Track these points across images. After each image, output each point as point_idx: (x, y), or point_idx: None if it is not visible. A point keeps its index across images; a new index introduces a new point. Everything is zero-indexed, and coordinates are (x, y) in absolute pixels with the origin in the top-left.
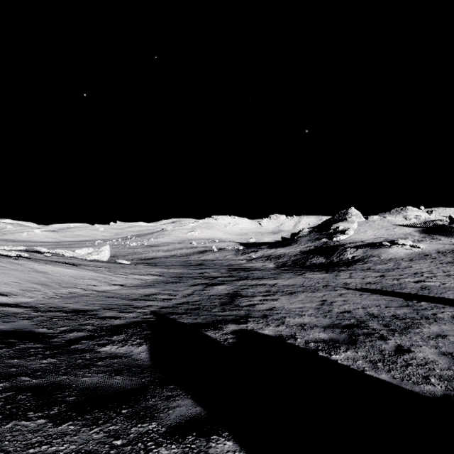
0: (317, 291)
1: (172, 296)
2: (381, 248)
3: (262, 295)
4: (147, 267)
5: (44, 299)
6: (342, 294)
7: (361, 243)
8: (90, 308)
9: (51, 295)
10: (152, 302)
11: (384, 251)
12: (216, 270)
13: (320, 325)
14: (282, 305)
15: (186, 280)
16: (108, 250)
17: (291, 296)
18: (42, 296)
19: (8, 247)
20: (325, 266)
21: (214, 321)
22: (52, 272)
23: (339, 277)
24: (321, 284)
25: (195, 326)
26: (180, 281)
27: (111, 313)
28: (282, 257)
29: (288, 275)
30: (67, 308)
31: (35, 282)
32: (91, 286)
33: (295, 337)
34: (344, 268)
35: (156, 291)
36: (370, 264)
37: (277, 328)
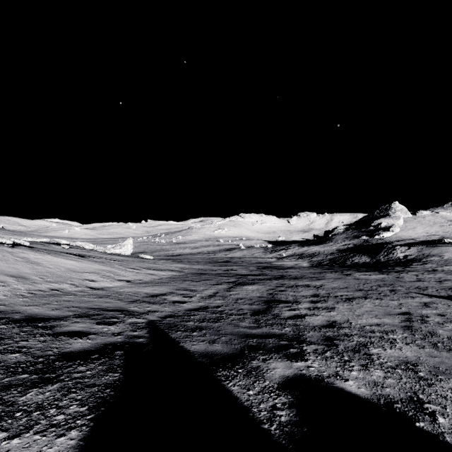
0: (385, 297)
1: (187, 297)
2: (442, 246)
3: (308, 301)
4: (168, 262)
5: (5, 297)
6: (427, 303)
7: (412, 241)
8: (56, 315)
9: (20, 292)
10: (156, 306)
11: (447, 250)
12: (243, 267)
13: (446, 370)
14: (346, 318)
15: (208, 277)
16: (131, 244)
17: (351, 303)
18: (5, 294)
19: (31, 239)
20: (373, 266)
21: (244, 350)
22: (47, 263)
23: (403, 279)
24: (385, 287)
25: (208, 363)
26: (201, 278)
27: (82, 325)
28: (317, 256)
29: (333, 275)
30: (18, 314)
31: (11, 274)
32: (87, 282)
33: (425, 407)
34: (400, 268)
35: (168, 290)
36: (433, 265)
37: (368, 375)
